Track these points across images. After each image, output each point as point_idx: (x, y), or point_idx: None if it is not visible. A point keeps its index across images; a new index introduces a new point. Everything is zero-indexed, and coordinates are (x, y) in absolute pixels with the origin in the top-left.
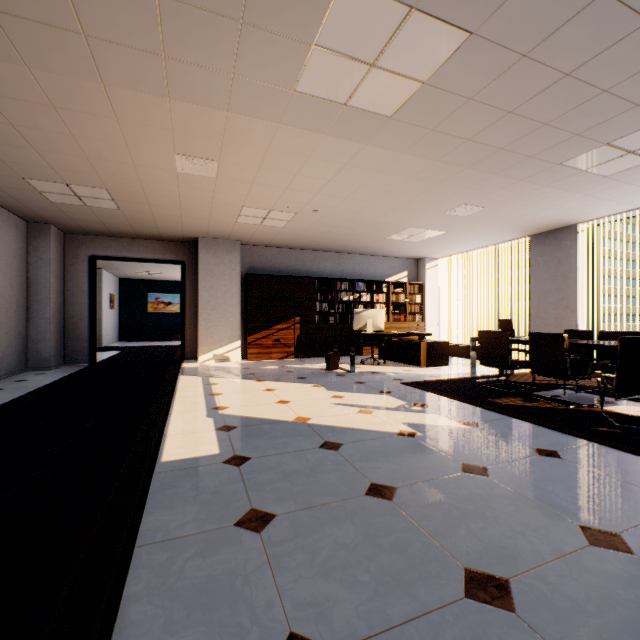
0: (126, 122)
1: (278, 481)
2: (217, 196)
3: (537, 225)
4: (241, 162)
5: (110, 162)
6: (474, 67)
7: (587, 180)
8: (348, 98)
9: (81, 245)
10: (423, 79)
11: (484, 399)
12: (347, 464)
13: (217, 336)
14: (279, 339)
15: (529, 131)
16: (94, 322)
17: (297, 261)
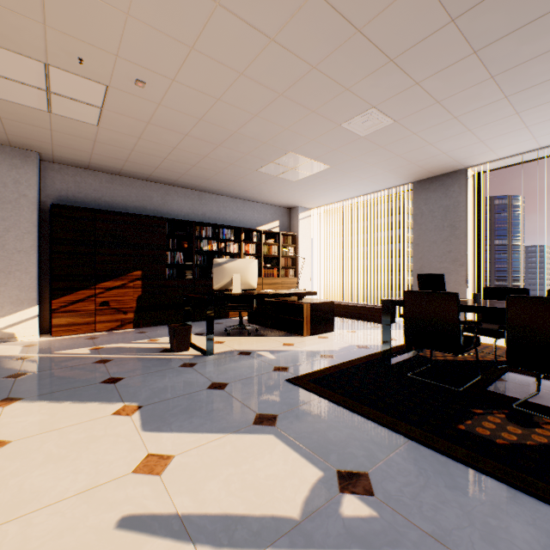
0: None
1: None
2: None
3: (429, 166)
4: None
5: None
6: None
7: (547, 74)
8: None
9: None
10: None
11: (454, 426)
12: None
13: None
14: (108, 302)
15: None
16: None
17: (140, 195)
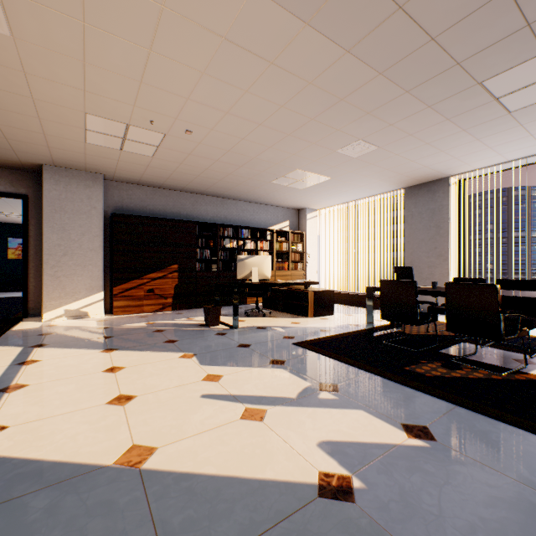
0: None
1: None
2: (35, 85)
3: (416, 175)
4: None
5: None
6: None
7: (490, 116)
8: None
9: None
10: None
11: (401, 368)
12: None
13: (70, 287)
14: (153, 289)
15: (481, 3)
16: None
17: (176, 203)
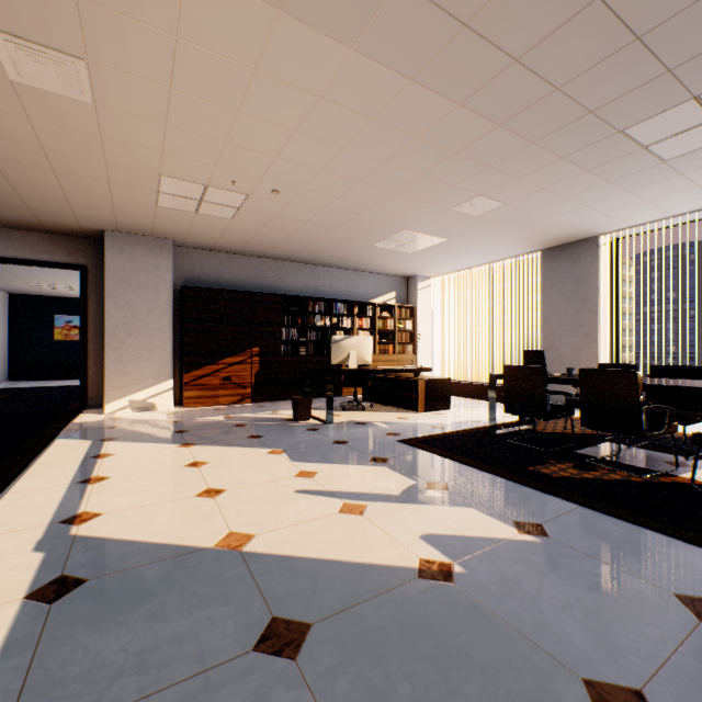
0: None
1: None
2: (110, 149)
3: (555, 235)
4: (132, 68)
5: None
6: None
7: (640, 165)
8: None
9: None
10: None
11: (524, 468)
12: None
13: (135, 374)
14: (230, 377)
15: (609, 52)
16: None
17: (256, 273)
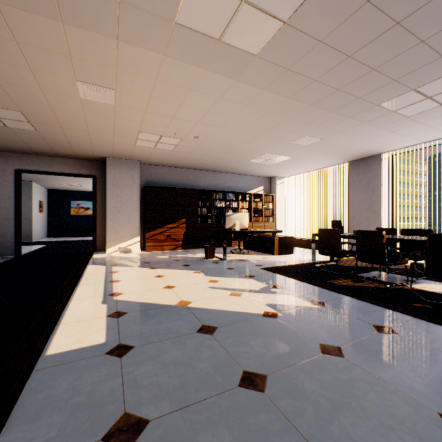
0: (26, 45)
1: (156, 374)
2: (117, 122)
3: (355, 154)
4: (134, 91)
5: (19, 86)
6: (327, 9)
7: (394, 119)
8: (222, 33)
9: (8, 161)
10: (285, 18)
11: (324, 281)
12: (221, 349)
13: (121, 233)
14: (170, 235)
15: (361, 75)
16: (19, 222)
17: (184, 177)
